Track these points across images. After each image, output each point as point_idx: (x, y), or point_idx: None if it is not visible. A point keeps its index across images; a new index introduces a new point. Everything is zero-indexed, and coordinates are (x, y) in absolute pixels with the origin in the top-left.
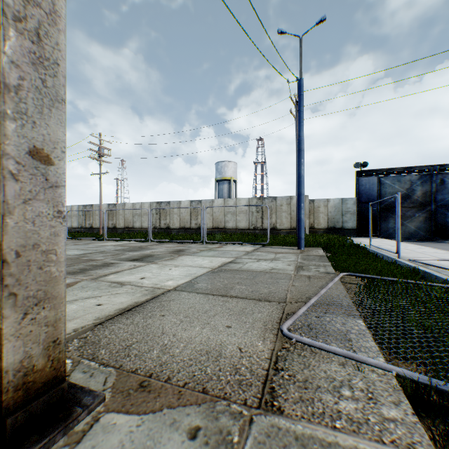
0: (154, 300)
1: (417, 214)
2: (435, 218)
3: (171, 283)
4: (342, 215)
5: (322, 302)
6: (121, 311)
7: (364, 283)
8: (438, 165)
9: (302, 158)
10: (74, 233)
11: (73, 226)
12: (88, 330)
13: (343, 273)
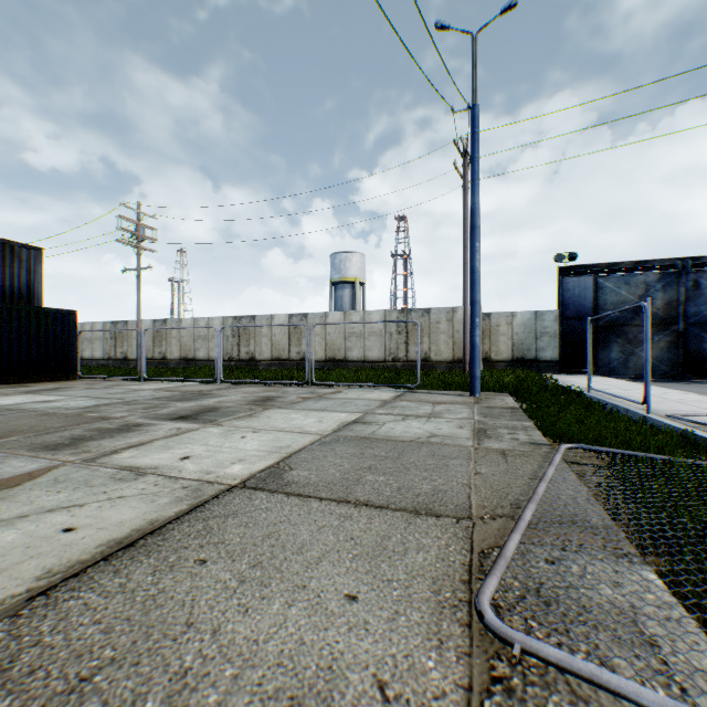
0: (194, 515)
1: (656, 337)
2: (685, 343)
3: (238, 470)
4: (535, 338)
5: (548, 518)
6: (112, 547)
7: (604, 464)
8: (690, 259)
9: (476, 241)
10: (95, 369)
11: (95, 356)
12: (4, 617)
13: (565, 446)
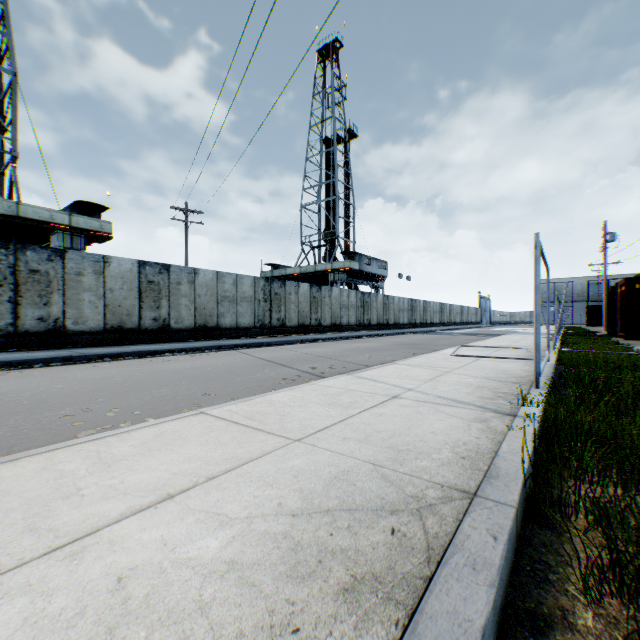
0: None
1: None
2: None
3: None
4: None
5: None
6: None
7: None
8: None
9: None
10: None
11: None
12: None
13: None
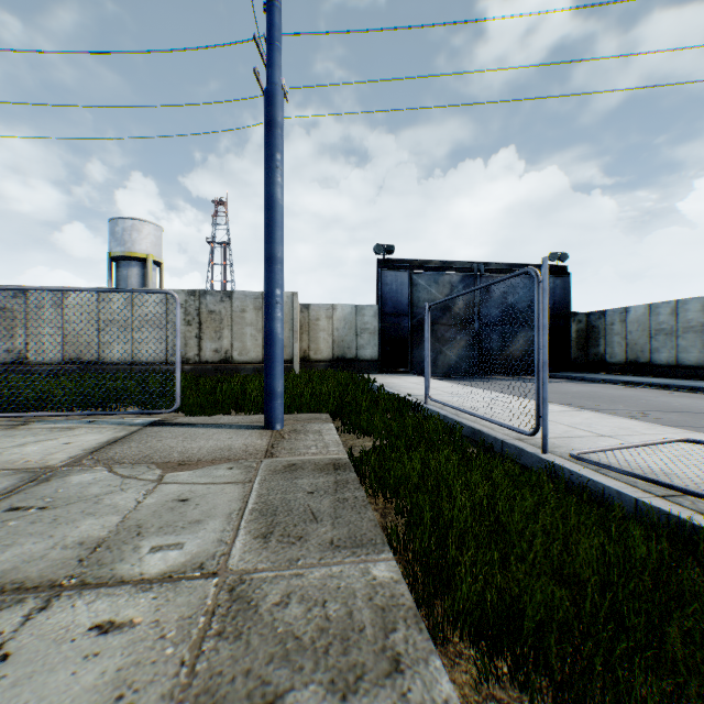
0: None
1: (459, 336)
2: (480, 343)
3: None
4: (356, 334)
5: None
6: None
7: None
8: (483, 264)
9: (276, 151)
10: None
11: None
12: None
13: None
